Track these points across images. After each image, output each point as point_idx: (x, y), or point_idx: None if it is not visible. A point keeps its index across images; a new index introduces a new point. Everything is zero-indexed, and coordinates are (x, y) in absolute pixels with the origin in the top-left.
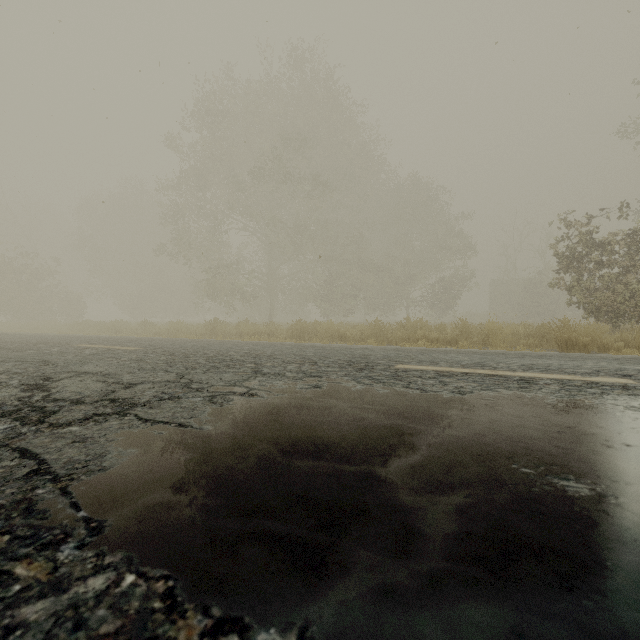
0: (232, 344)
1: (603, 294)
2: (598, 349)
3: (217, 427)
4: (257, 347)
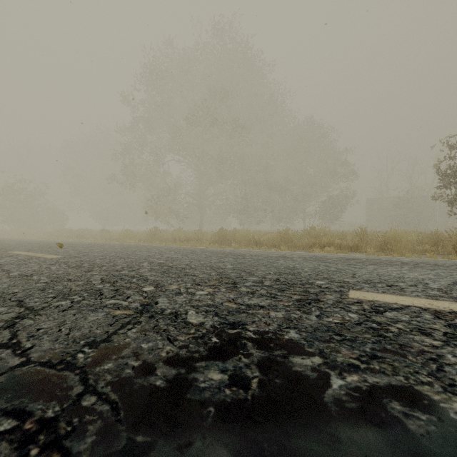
0: (156, 251)
1: None
2: None
3: None
4: (177, 255)
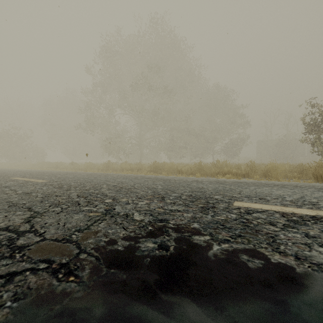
0: (111, 177)
1: None
2: None
3: None
4: (125, 180)
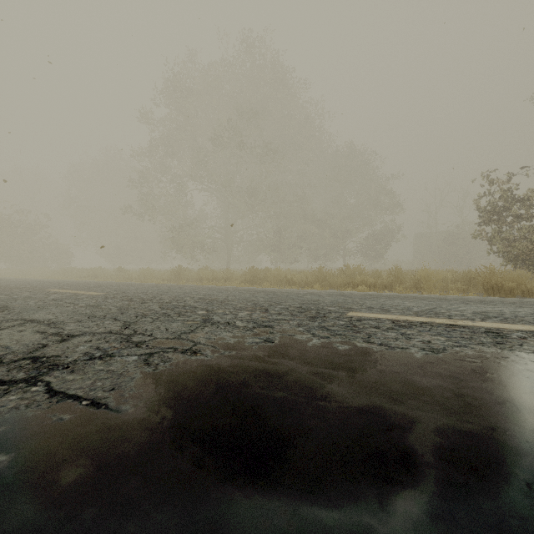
0: (190, 289)
1: (521, 244)
2: (522, 293)
3: (139, 408)
4: (212, 292)
